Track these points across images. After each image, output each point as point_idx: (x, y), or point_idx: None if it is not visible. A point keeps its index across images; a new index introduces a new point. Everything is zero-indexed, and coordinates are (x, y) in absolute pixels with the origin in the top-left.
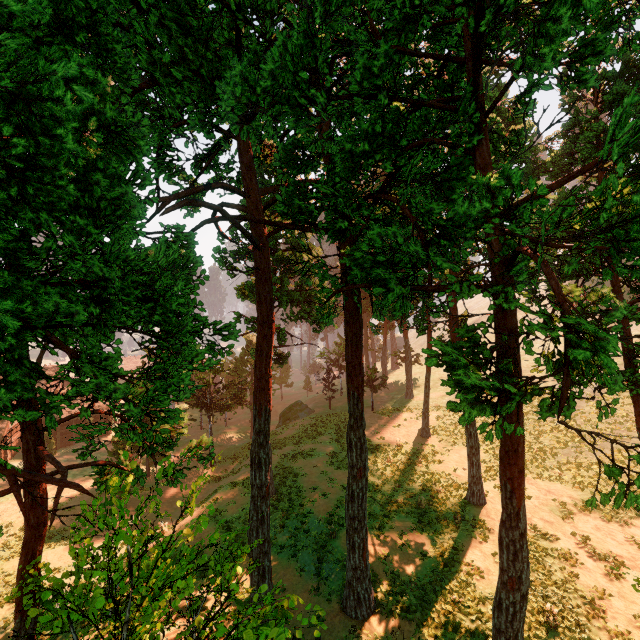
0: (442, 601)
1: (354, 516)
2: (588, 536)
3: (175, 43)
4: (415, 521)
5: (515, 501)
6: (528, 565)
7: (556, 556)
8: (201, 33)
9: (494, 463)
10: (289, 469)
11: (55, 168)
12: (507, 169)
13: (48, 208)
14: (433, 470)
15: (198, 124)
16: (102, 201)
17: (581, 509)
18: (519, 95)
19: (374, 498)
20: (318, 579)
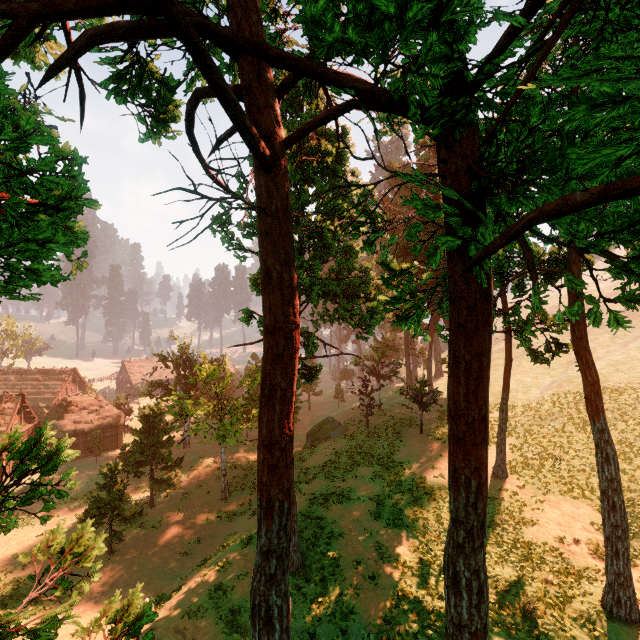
0: None
1: None
2: None
3: None
4: None
5: None
6: None
7: None
8: None
9: None
10: (320, 521)
11: None
12: None
13: None
14: (527, 537)
15: None
16: None
17: None
18: None
19: None
20: None
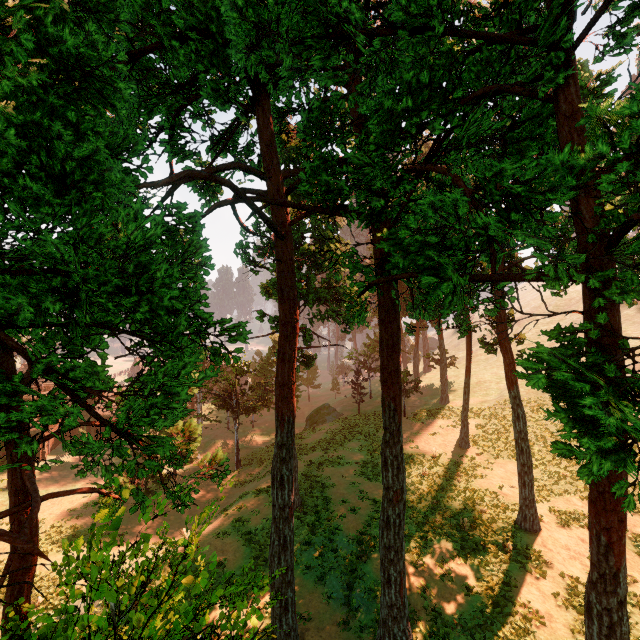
0: None
1: (390, 546)
2: None
3: None
4: (457, 547)
5: (612, 559)
6: None
7: (635, 603)
8: None
9: (547, 481)
10: (316, 478)
11: None
12: None
13: None
14: (475, 486)
15: (210, 94)
16: (67, 161)
17: None
18: (613, 24)
19: (409, 516)
20: (348, 610)
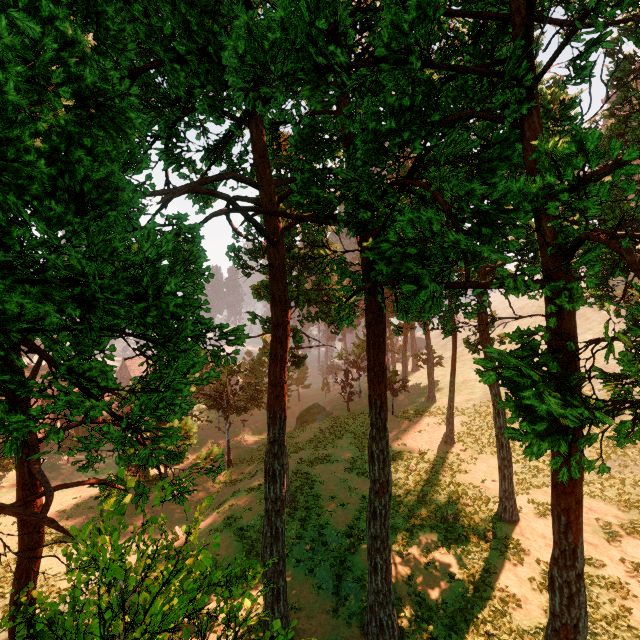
0: (474, 632)
1: (376, 535)
2: (639, 563)
3: (178, 14)
4: (441, 537)
5: (571, 536)
6: (586, 612)
7: (603, 585)
8: (208, 4)
9: (526, 475)
10: (306, 475)
11: (18, 139)
12: (580, 131)
13: (17, 190)
14: (459, 481)
15: (207, 109)
16: (85, 183)
17: (629, 531)
18: (574, 58)
19: (396, 510)
20: (337, 599)
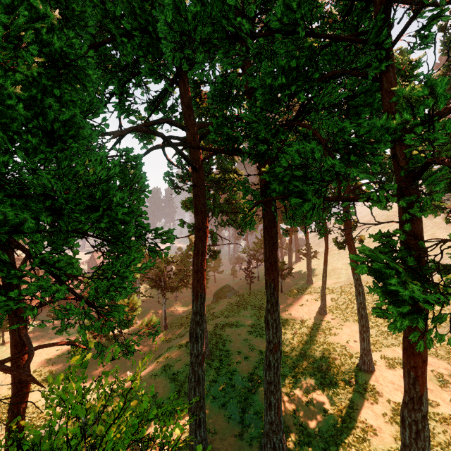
0: None
1: (271, 381)
2: None
3: (126, 2)
4: (317, 382)
5: (418, 387)
6: (429, 443)
7: (438, 420)
8: None
9: (379, 337)
10: (220, 336)
11: (2, 87)
12: (430, 79)
13: (3, 127)
14: (330, 341)
15: (148, 72)
16: (54, 123)
17: None
18: (419, 29)
19: (284, 362)
20: (242, 426)
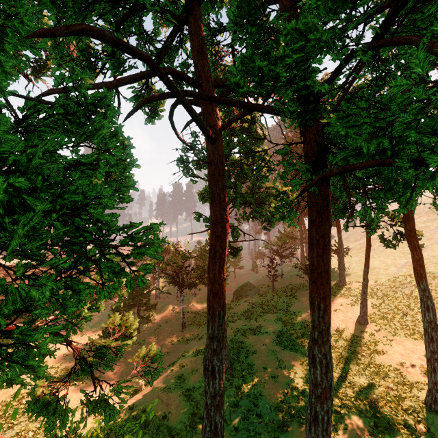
0: None
1: None
2: None
3: None
4: (370, 423)
5: None
6: None
7: None
8: None
9: None
10: (241, 344)
11: None
12: None
13: None
14: (378, 361)
15: None
16: None
17: None
18: None
19: None
20: None
